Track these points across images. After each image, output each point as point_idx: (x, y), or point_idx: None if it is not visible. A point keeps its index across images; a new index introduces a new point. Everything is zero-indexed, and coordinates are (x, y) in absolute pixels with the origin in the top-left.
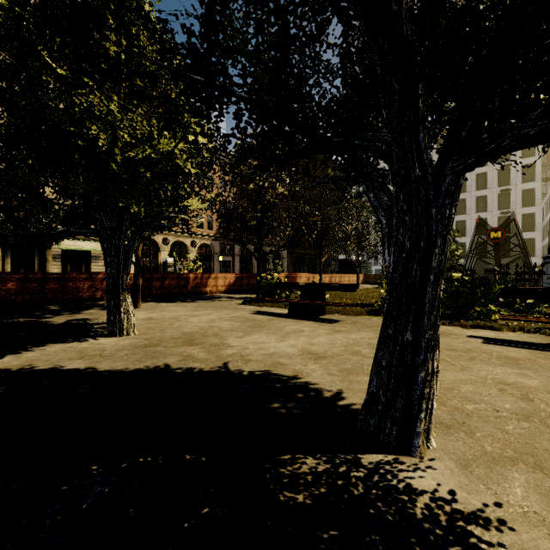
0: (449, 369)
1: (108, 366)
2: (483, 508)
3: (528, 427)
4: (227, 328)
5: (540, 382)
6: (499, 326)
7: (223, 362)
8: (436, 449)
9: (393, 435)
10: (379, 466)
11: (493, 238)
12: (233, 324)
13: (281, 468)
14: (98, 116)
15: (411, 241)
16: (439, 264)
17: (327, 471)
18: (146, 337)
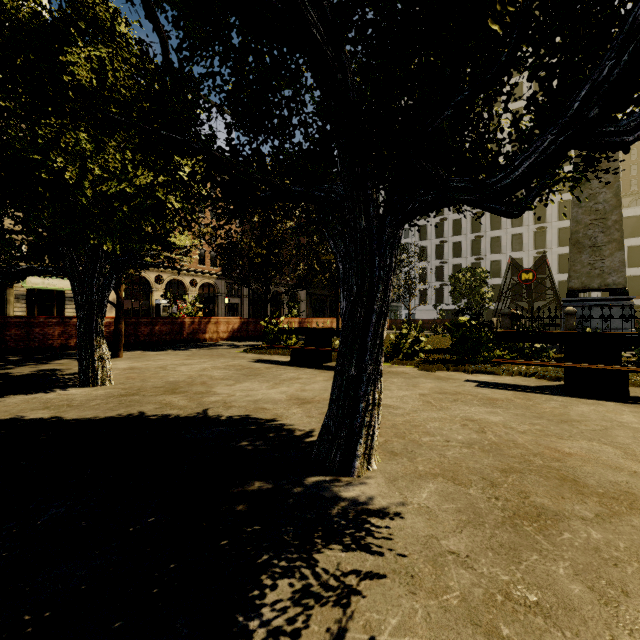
0: (427, 410)
1: (76, 415)
2: (388, 506)
3: (466, 452)
4: (218, 377)
5: (502, 418)
6: (499, 371)
7: (204, 408)
8: (376, 470)
9: (337, 459)
10: (318, 484)
11: (525, 280)
12: (226, 372)
13: (230, 489)
14: (65, 145)
15: (357, 286)
16: (381, 306)
17: (271, 489)
18: (124, 387)
